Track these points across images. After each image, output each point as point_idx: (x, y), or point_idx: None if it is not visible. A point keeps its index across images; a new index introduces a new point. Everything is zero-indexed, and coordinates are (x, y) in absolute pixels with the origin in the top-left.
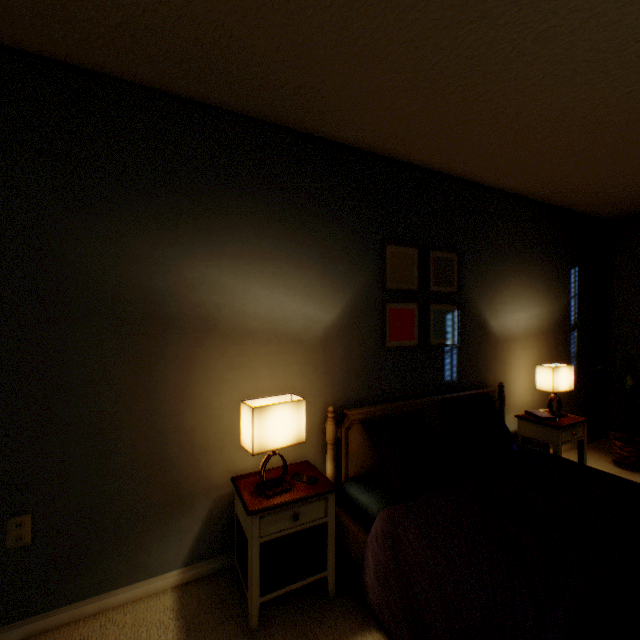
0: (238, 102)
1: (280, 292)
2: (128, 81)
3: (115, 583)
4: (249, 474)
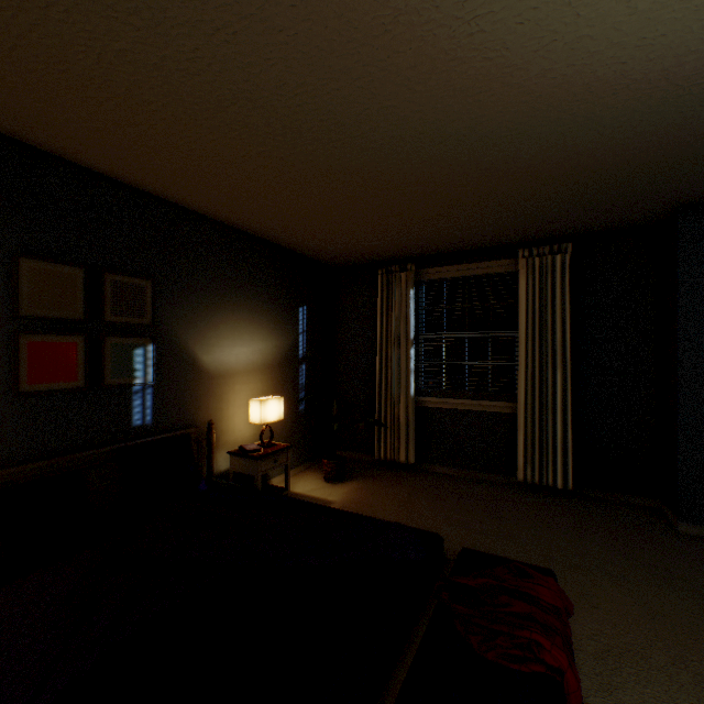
0: None
1: None
2: None
3: None
4: None
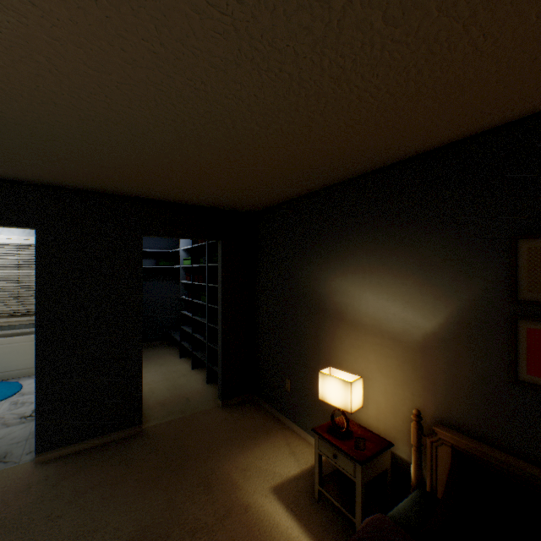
0: (346, 175)
1: (383, 298)
2: (312, 192)
3: (309, 431)
4: (349, 419)
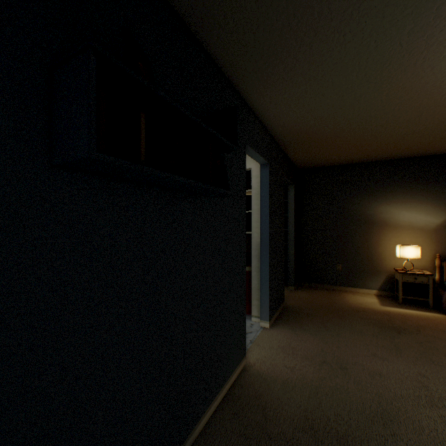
0: (395, 158)
1: (413, 213)
2: (361, 162)
3: (358, 287)
4: (399, 268)
